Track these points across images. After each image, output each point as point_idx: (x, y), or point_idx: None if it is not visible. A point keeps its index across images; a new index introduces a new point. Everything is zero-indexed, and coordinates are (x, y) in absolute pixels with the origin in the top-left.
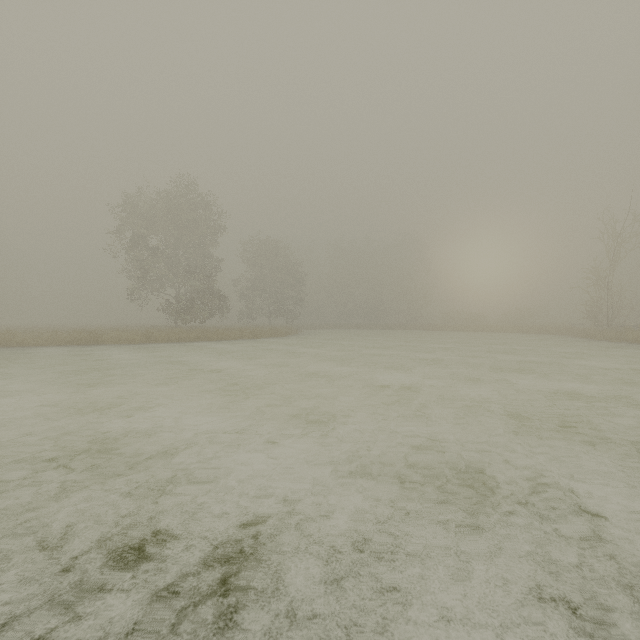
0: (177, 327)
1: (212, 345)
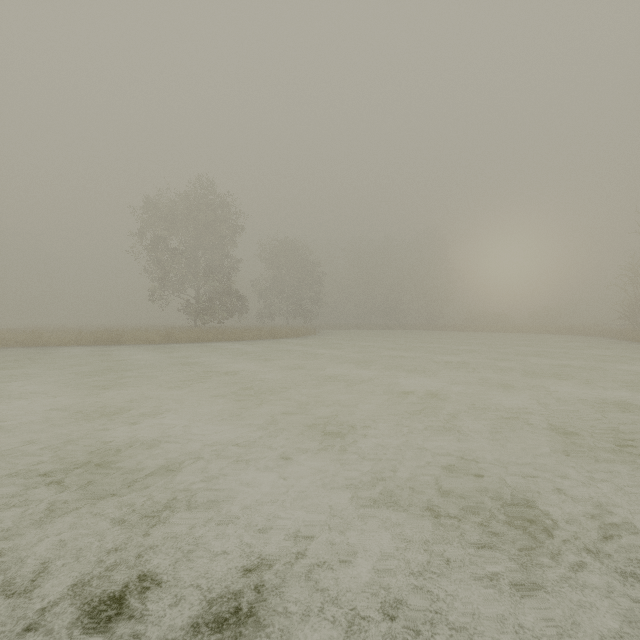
0: (196, 327)
1: (230, 345)
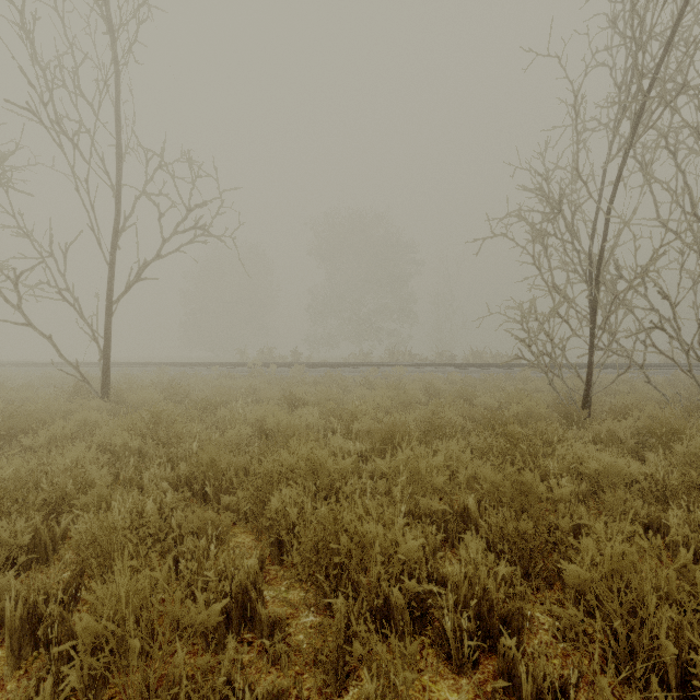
0: None
1: None
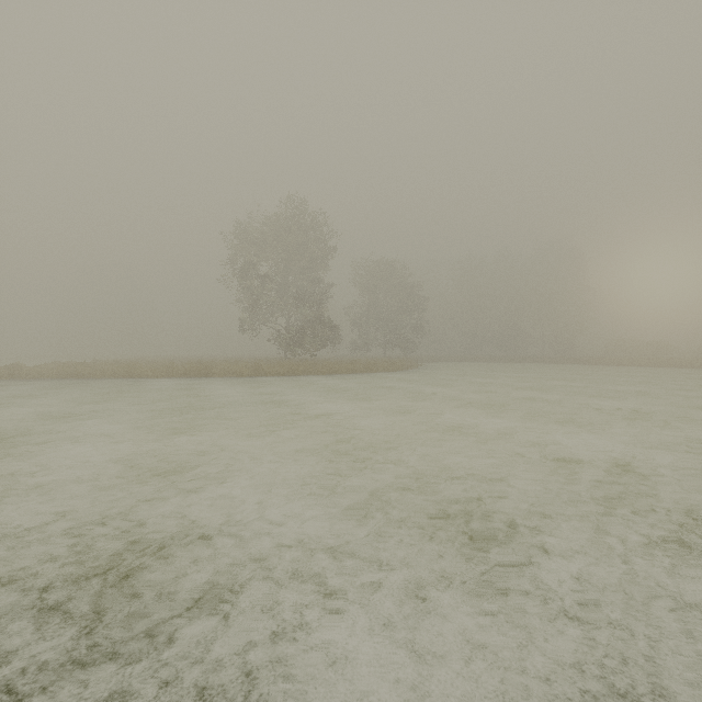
0: (287, 359)
1: (321, 380)
